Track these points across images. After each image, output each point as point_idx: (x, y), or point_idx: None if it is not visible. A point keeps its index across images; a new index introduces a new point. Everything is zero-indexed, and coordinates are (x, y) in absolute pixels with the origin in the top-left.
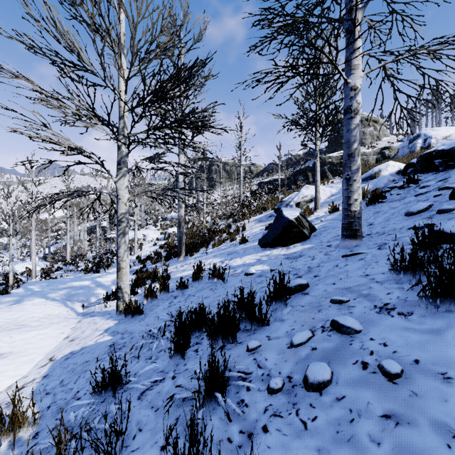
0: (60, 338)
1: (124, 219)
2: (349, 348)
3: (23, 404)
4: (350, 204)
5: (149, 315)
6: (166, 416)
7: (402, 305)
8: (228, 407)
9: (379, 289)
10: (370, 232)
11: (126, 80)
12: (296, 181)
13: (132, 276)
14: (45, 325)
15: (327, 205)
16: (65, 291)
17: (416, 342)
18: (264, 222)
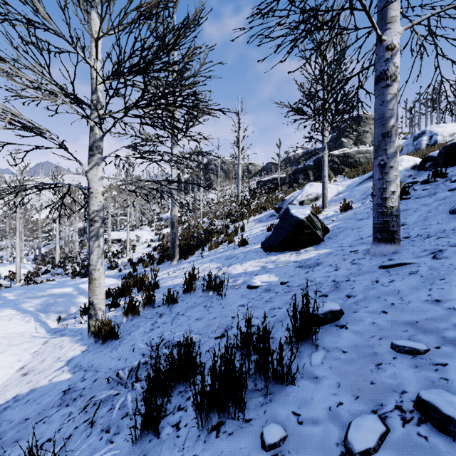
0: (12, 369)
1: (98, 218)
2: None
3: None
4: (386, 198)
5: (125, 341)
6: None
7: None
8: None
9: None
10: (407, 235)
11: (95, 40)
12: (296, 180)
13: (120, 281)
14: (0, 349)
15: (335, 204)
16: (41, 300)
17: None
18: (264, 223)
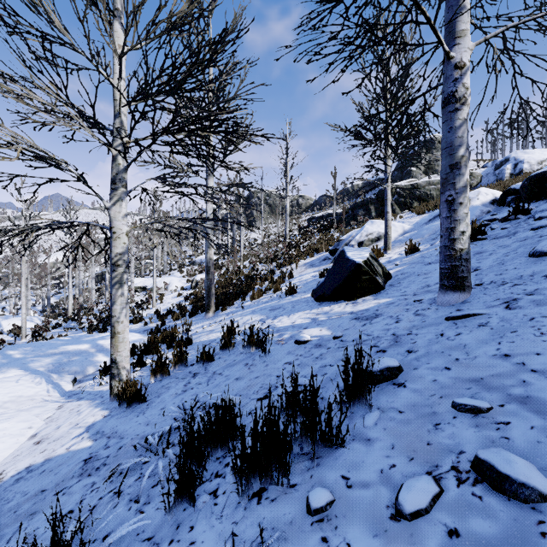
0: (23, 437)
1: (121, 262)
2: None
3: None
4: (454, 239)
5: (153, 404)
6: None
7: None
8: None
9: (546, 388)
10: (479, 281)
11: (119, 56)
12: (355, 216)
13: (146, 337)
14: (8, 415)
15: (400, 245)
16: (53, 359)
17: None
18: (316, 267)
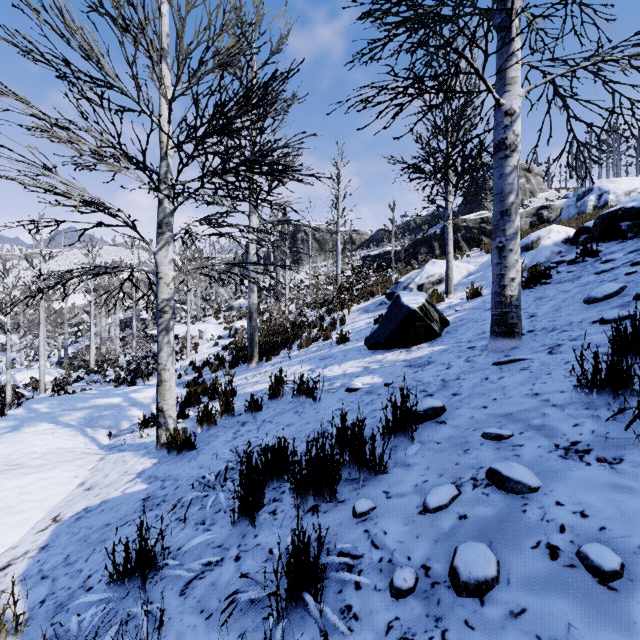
0: (71, 485)
1: (168, 308)
2: (522, 519)
3: (5, 594)
4: (504, 286)
5: (204, 451)
6: (224, 629)
7: (601, 445)
8: (325, 619)
9: (559, 418)
10: (532, 328)
11: (169, 101)
12: (416, 255)
13: (182, 390)
14: (50, 465)
15: (463, 288)
16: (84, 413)
17: (637, 512)
18: (371, 313)
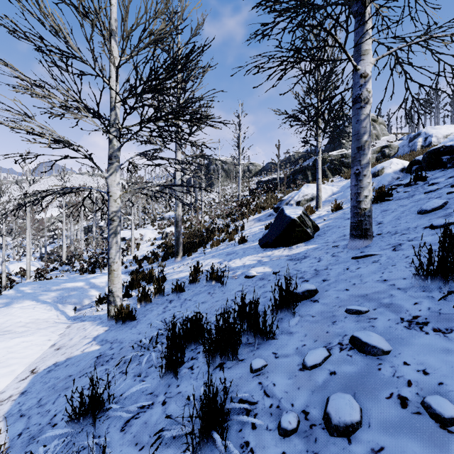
0: (45, 346)
1: (116, 217)
2: (378, 375)
3: None
4: (360, 201)
5: (142, 321)
6: None
7: (436, 319)
8: (229, 452)
9: (403, 298)
10: (380, 232)
11: (116, 67)
12: (295, 180)
13: (128, 277)
14: (31, 331)
15: (329, 204)
16: (57, 293)
17: None
18: (263, 222)
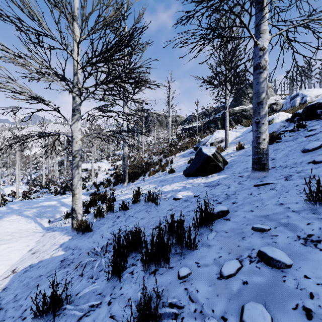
0: (25, 251)
1: (78, 155)
2: (283, 286)
3: None
4: (259, 143)
5: (96, 232)
6: None
7: None
8: None
9: (297, 219)
10: (274, 166)
11: (77, 43)
12: (209, 128)
13: (89, 197)
14: (15, 239)
15: (234, 145)
16: (36, 209)
17: None
18: (186, 157)
